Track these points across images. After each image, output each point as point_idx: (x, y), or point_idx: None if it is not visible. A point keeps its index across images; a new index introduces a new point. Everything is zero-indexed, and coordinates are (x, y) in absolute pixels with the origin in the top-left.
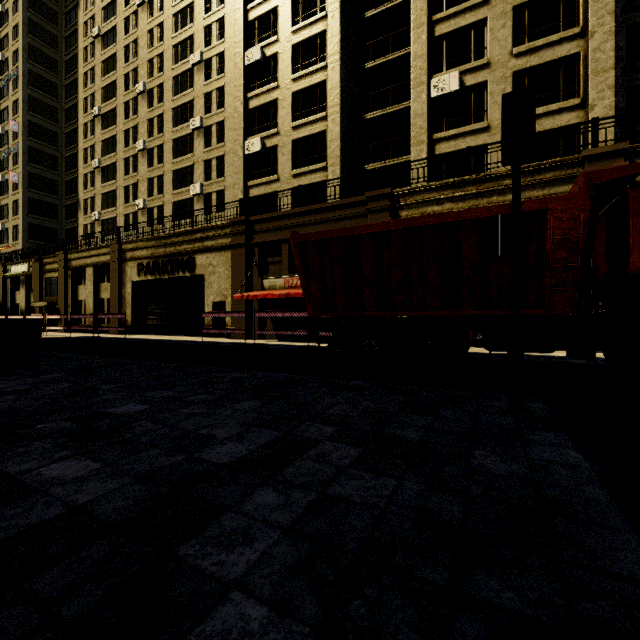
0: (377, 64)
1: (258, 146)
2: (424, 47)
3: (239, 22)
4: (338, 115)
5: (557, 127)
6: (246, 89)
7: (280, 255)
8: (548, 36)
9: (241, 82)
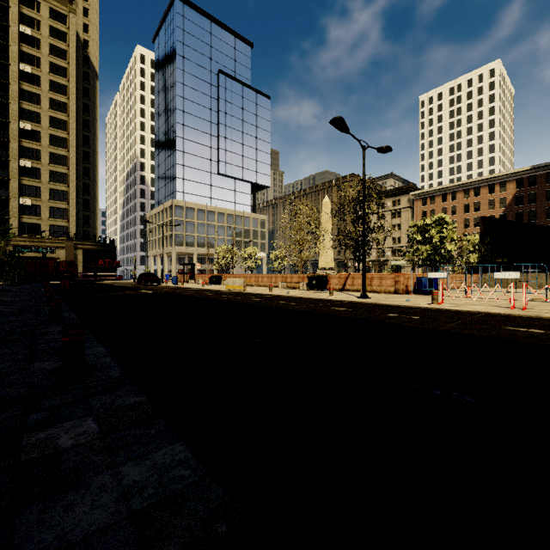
0: None
1: None
2: (17, 186)
3: None
4: None
5: (62, 225)
6: None
7: None
8: (60, 200)
9: None
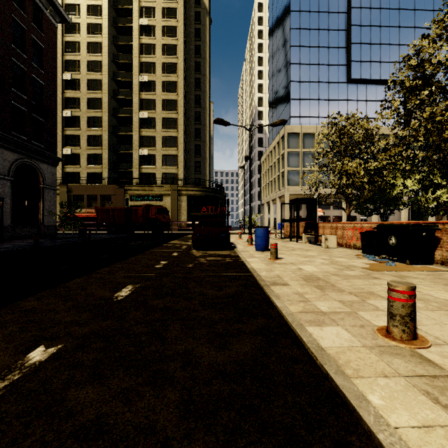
0: (123, 134)
1: (70, 152)
2: (137, 138)
3: (60, 96)
4: (107, 150)
5: (172, 173)
6: (63, 125)
7: (83, 200)
8: (171, 147)
9: (61, 122)
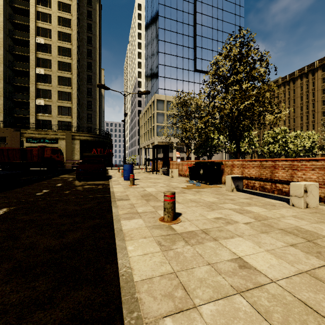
0: (19, 85)
1: None
2: (34, 90)
3: None
4: (2, 97)
5: (67, 121)
6: None
7: None
8: (66, 100)
9: None
